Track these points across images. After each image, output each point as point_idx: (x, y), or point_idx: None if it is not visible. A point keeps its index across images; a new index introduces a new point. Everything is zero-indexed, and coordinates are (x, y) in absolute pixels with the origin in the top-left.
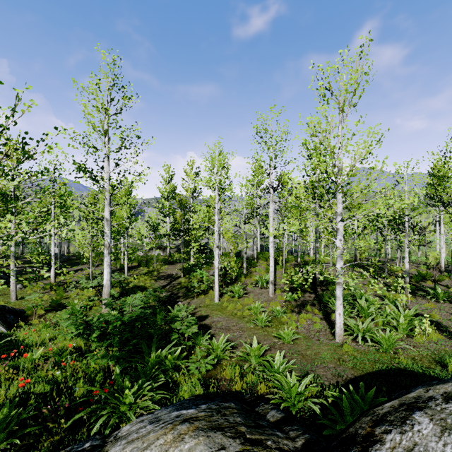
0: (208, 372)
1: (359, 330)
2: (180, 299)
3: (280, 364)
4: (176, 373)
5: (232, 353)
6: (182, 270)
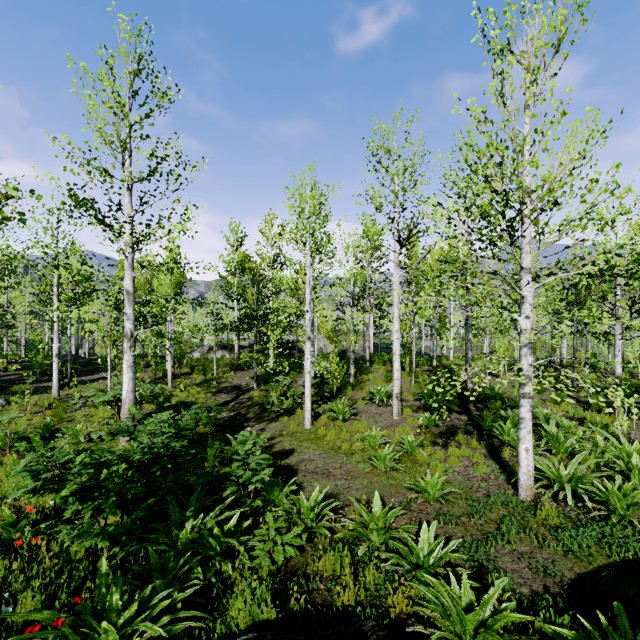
0: (290, 560)
1: (561, 479)
2: (250, 423)
3: (431, 549)
4: (227, 565)
5: (335, 520)
6: (255, 378)
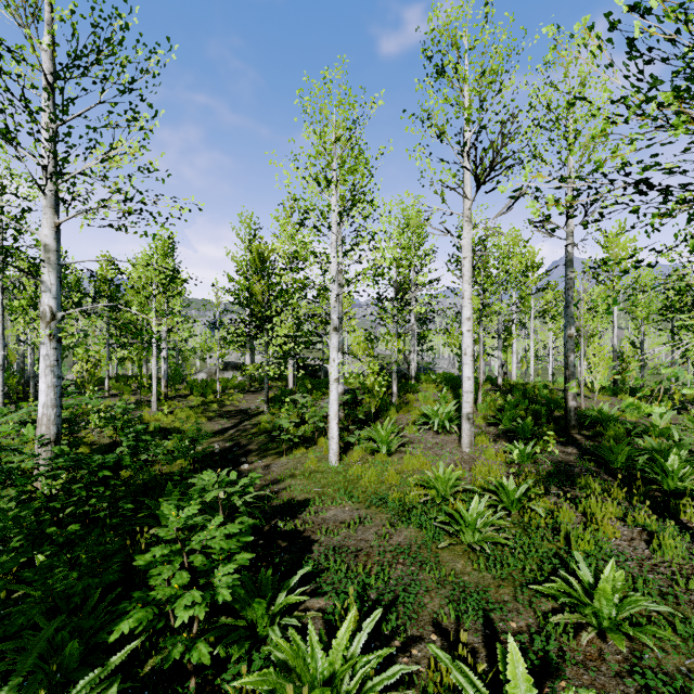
0: None
1: None
2: (249, 458)
3: None
4: None
5: None
6: (266, 398)
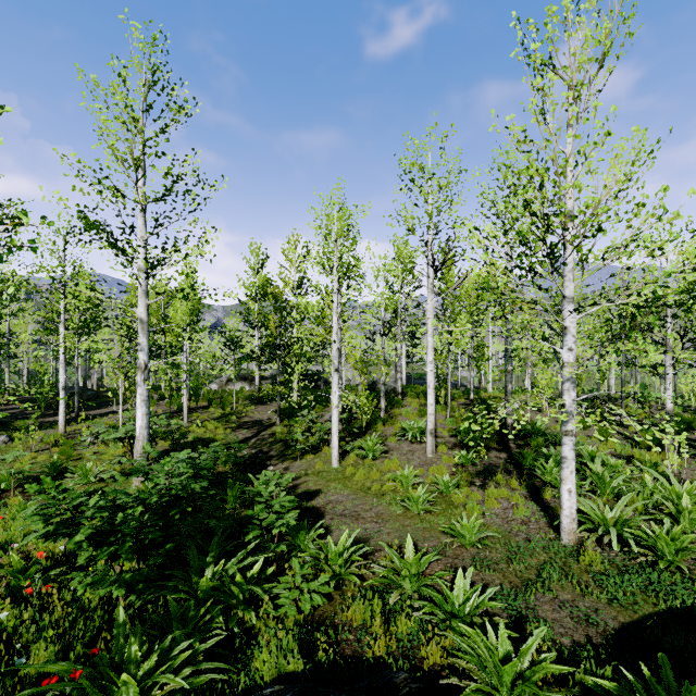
0: (317, 609)
1: (606, 522)
2: (272, 462)
3: (466, 597)
4: (250, 614)
5: (365, 566)
6: (278, 412)
